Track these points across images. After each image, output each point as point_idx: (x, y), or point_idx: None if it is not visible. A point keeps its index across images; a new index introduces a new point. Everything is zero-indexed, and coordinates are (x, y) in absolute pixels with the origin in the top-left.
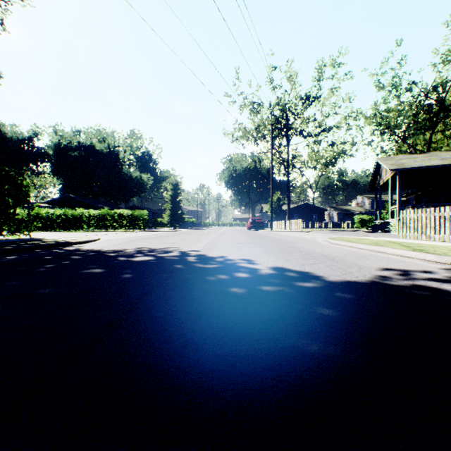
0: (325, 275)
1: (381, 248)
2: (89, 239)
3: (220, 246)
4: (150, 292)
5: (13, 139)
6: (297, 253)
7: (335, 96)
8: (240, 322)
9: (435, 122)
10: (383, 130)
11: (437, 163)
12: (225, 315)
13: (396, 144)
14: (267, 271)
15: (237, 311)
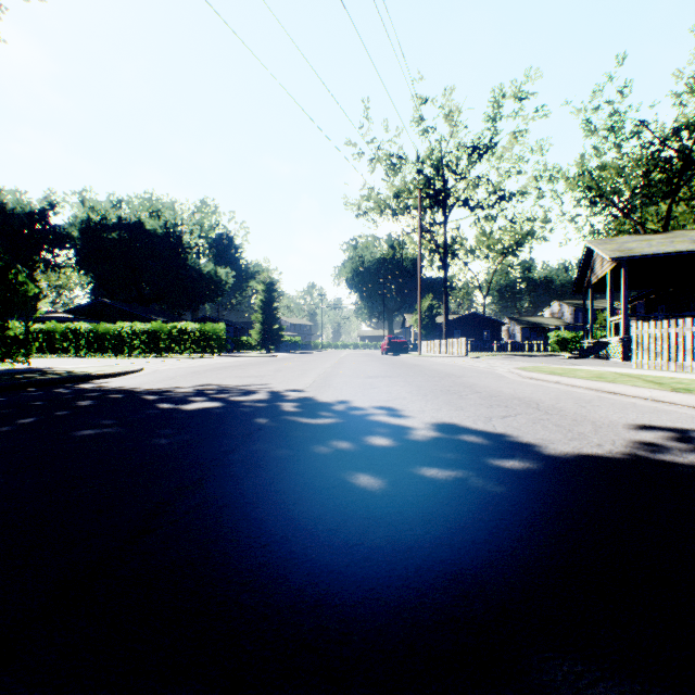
0: (537, 441)
1: (615, 386)
2: (123, 369)
3: (338, 383)
4: (192, 485)
5: (15, 213)
6: (472, 395)
7: (519, 144)
8: (385, 582)
9: (677, 185)
10: (595, 197)
11: (686, 248)
12: (347, 556)
13: (614, 221)
14: (426, 433)
15: (374, 544)
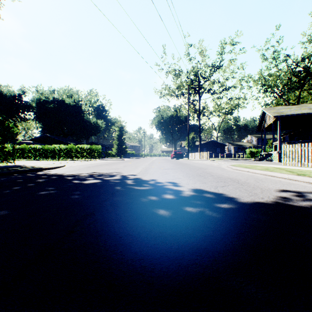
0: (236, 196)
1: (272, 173)
2: (56, 166)
3: (151, 171)
4: (90, 214)
5: (7, 96)
6: (210, 177)
7: (232, 65)
8: (169, 250)
9: (303, 83)
10: (266, 89)
11: (306, 112)
12: (154, 241)
13: (275, 99)
14: (189, 193)
15: (165, 236)
